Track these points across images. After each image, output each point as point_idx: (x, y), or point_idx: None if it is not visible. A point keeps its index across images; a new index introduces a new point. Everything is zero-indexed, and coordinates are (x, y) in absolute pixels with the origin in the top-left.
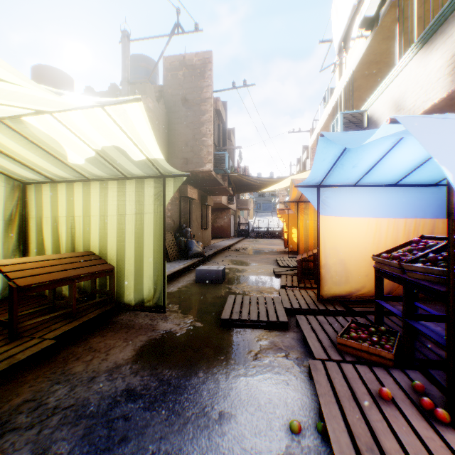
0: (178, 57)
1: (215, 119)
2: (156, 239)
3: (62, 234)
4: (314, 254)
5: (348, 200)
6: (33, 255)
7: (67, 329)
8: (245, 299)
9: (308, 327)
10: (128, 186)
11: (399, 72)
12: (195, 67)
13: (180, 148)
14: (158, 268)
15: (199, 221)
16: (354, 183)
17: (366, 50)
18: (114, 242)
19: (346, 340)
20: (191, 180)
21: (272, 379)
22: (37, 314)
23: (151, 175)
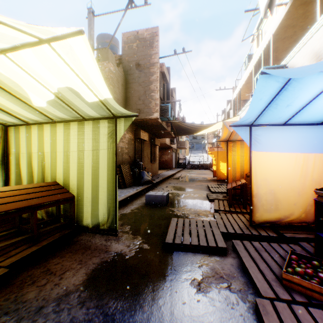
0: (133, 32)
1: (160, 79)
2: (109, 171)
3: (35, 167)
4: (243, 183)
5: (277, 137)
6: (13, 184)
7: (25, 255)
8: (186, 222)
9: (246, 254)
10: (86, 126)
11: (320, 27)
12: (146, 39)
13: (134, 102)
14: (111, 196)
15: (149, 157)
16: (283, 122)
17: (285, 15)
18: (75, 173)
19: (293, 276)
20: (143, 126)
21: (218, 319)
22: (6, 237)
23: (104, 117)
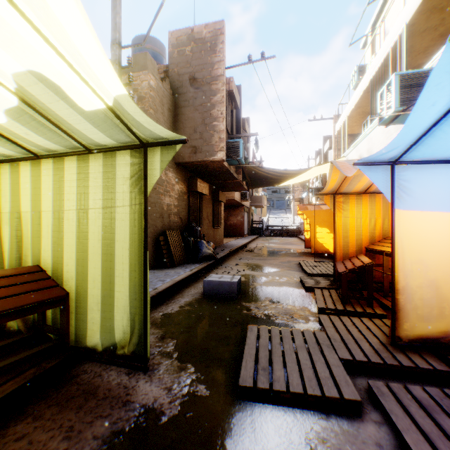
0: (185, 30)
1: (227, 102)
2: (134, 248)
3: (5, 239)
4: (366, 264)
5: (442, 184)
6: None
7: None
8: (274, 336)
9: (408, 423)
10: (92, 164)
11: None
12: (205, 40)
13: (187, 135)
14: (137, 295)
15: (210, 219)
16: None
17: None
18: (72, 251)
19: None
20: (201, 172)
21: None
22: None
23: (124, 145)
